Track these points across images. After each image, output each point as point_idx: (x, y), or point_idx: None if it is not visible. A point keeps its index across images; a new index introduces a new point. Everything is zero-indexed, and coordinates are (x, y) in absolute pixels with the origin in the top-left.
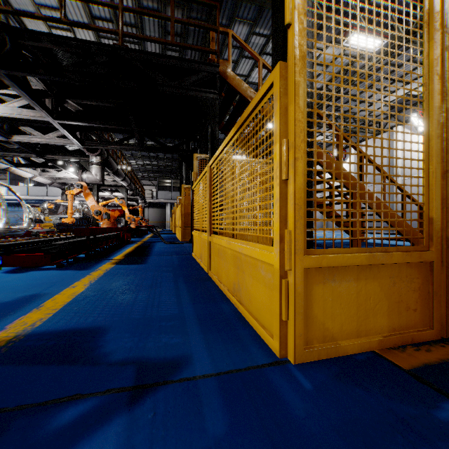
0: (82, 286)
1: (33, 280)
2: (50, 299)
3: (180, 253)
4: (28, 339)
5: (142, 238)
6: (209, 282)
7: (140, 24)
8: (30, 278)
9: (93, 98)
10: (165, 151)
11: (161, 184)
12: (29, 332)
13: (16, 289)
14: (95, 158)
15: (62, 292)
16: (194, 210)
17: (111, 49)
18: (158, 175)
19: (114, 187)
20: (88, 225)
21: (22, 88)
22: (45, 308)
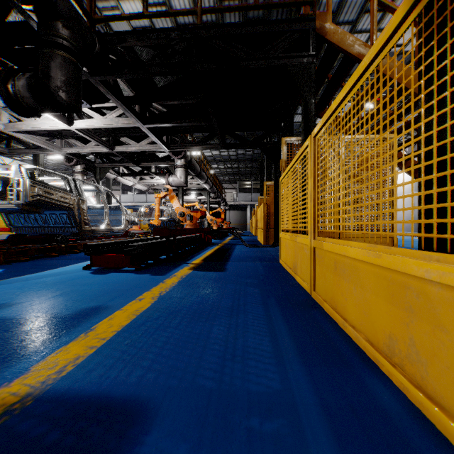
0: (149, 299)
1: (107, 284)
2: (108, 317)
3: (265, 259)
4: (31, 412)
5: (222, 240)
6: (318, 312)
7: (221, 19)
8: (106, 282)
9: (176, 98)
10: (246, 146)
11: (241, 187)
12: (45, 388)
13: (85, 296)
14: (179, 161)
15: (125, 306)
16: (283, 207)
17: (190, 32)
18: (238, 178)
19: (198, 191)
20: (175, 227)
21: (115, 94)
22: (93, 334)
